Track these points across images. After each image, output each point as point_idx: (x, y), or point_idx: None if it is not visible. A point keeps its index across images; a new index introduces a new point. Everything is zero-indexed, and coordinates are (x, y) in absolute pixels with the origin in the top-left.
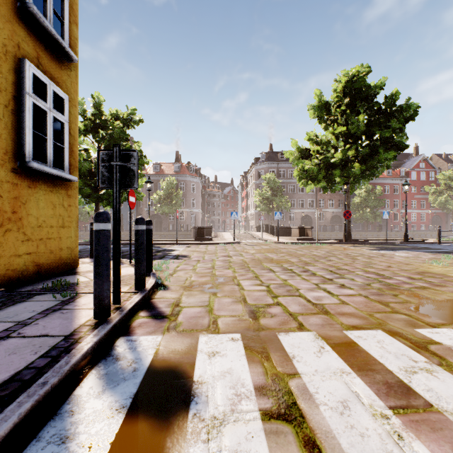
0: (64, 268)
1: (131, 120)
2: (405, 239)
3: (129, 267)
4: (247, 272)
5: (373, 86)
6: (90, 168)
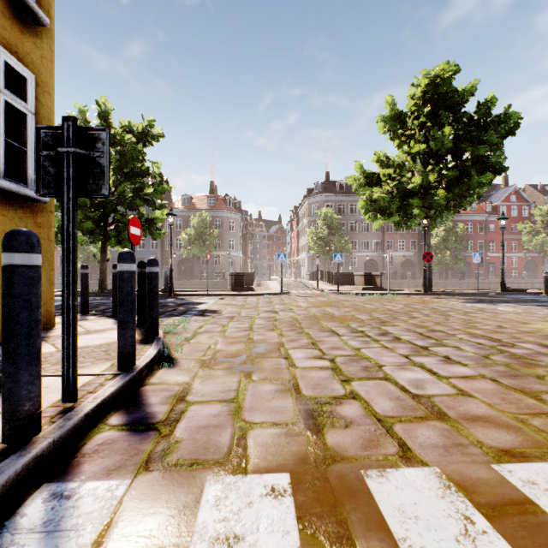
0: None
1: (148, 135)
2: (502, 289)
3: None
4: (299, 335)
5: (461, 91)
6: None
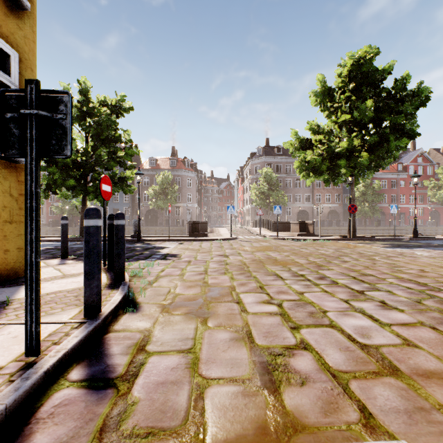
0: (11, 275)
1: (120, 108)
2: (415, 235)
3: None
4: (248, 279)
5: (380, 70)
6: (74, 158)
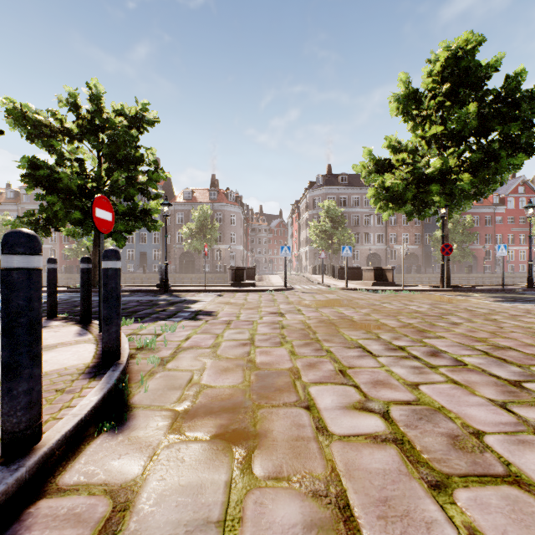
0: None
1: (142, 119)
2: (530, 285)
3: (88, 342)
4: (318, 355)
5: (484, 66)
6: (80, 184)
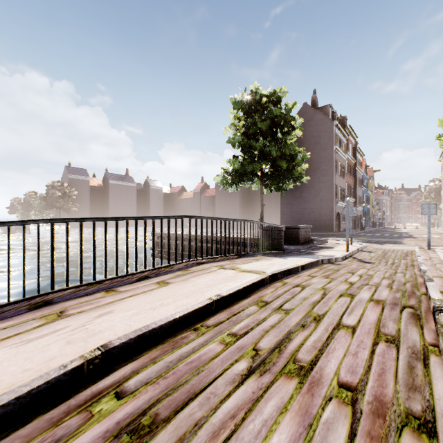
0: None
1: None
2: None
3: None
4: None
5: None
6: None
